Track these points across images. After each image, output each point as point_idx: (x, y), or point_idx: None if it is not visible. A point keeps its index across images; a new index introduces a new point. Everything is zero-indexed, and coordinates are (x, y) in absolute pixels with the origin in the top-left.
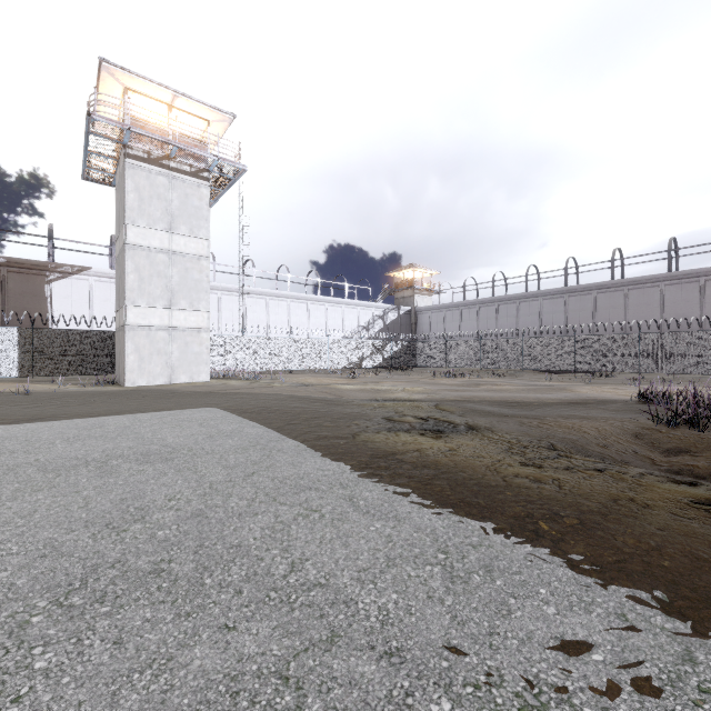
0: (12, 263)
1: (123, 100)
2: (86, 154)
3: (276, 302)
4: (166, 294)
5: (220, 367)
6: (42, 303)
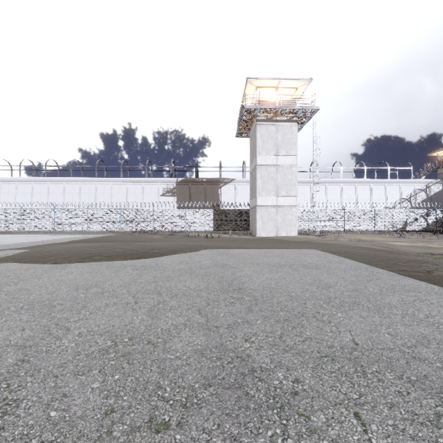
0: (208, 181)
1: (257, 94)
2: (239, 125)
3: (332, 186)
4: (274, 189)
5: (299, 228)
6: (217, 197)
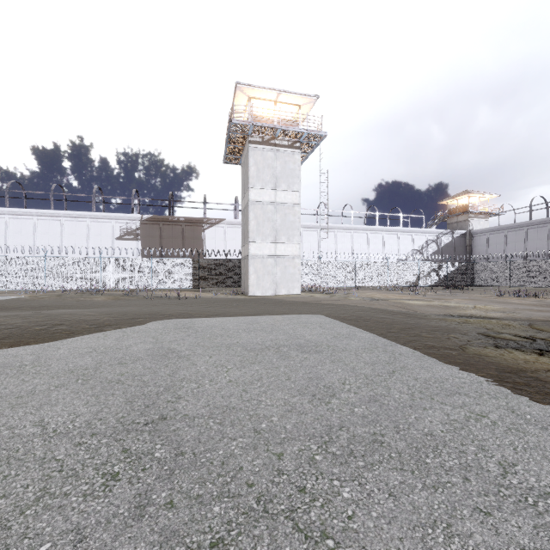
0: (187, 220)
1: (249, 106)
2: (226, 147)
3: (342, 234)
4: (272, 233)
5: (304, 283)
6: (201, 243)
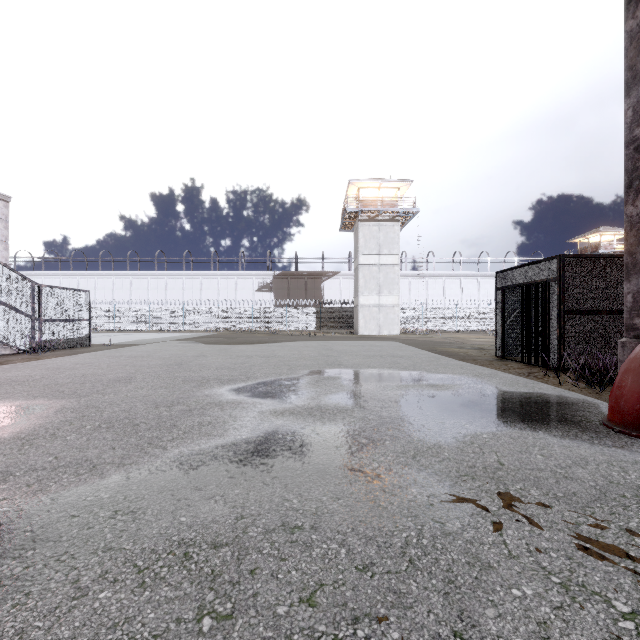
0: (309, 274)
1: (358, 197)
2: (342, 222)
3: (450, 280)
4: (377, 288)
5: (407, 327)
6: (320, 293)
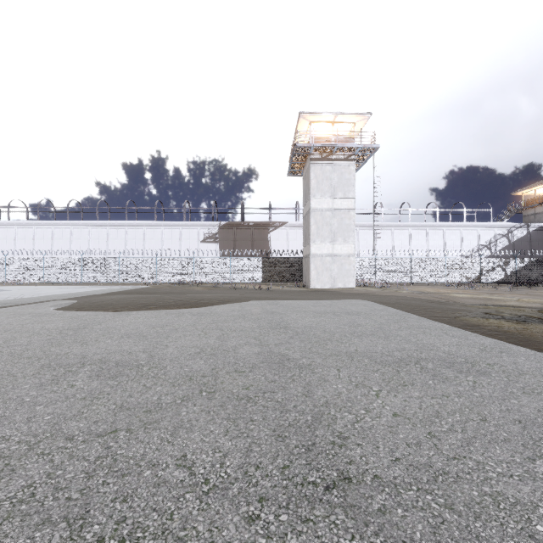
0: (255, 225)
1: (310, 131)
2: (290, 164)
3: (399, 231)
4: (330, 235)
5: (360, 279)
6: (267, 244)
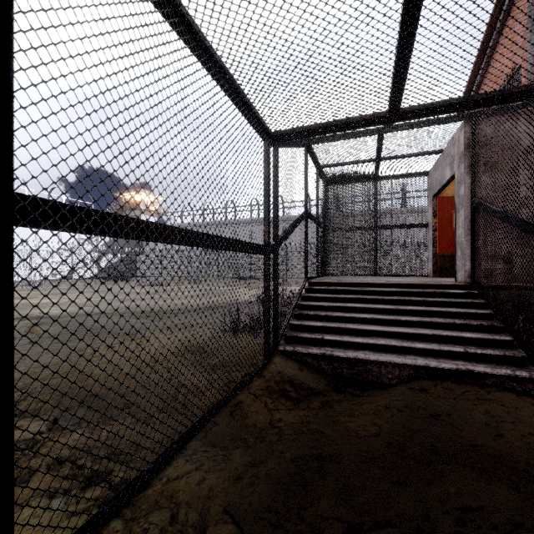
0: None
1: None
2: None
3: None
4: None
5: None
6: None
